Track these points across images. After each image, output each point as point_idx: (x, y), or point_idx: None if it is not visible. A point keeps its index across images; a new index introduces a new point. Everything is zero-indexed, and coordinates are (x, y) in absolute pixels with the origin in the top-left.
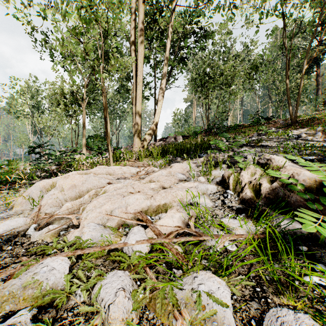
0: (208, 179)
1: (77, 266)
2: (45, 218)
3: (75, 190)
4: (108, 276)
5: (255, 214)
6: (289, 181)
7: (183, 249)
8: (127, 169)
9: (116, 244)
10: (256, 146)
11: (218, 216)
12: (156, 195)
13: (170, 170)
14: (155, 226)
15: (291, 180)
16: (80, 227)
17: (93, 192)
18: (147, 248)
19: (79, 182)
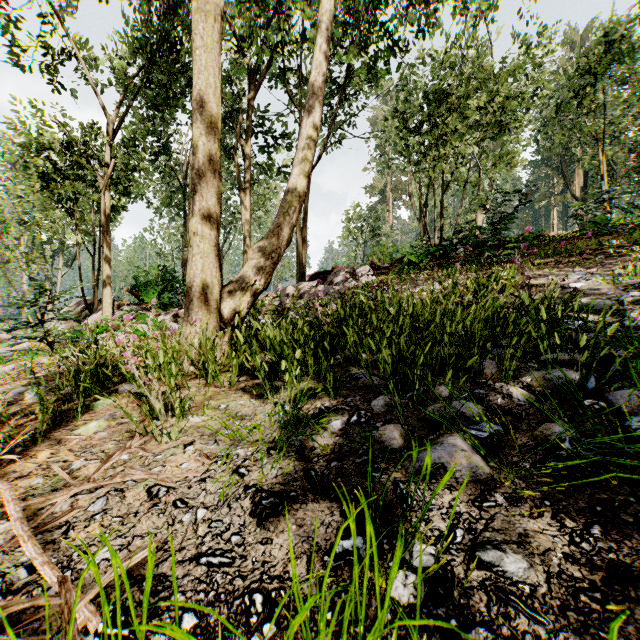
0: None
1: None
2: None
3: None
4: None
5: None
6: None
7: None
8: None
9: None
10: None
11: None
12: None
13: None
14: None
15: None
16: None
17: None
18: None
19: None
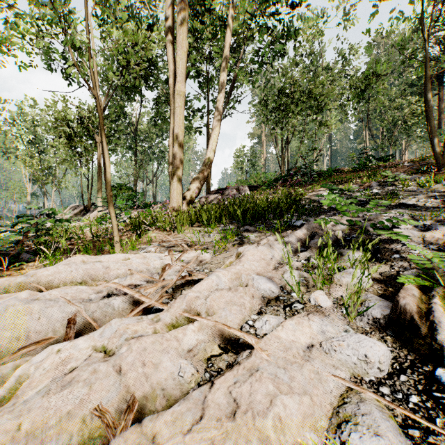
0: (347, 309)
1: None
2: None
3: None
4: None
5: None
6: None
7: None
8: (140, 262)
9: None
10: (393, 207)
11: None
12: None
13: (239, 268)
14: None
15: None
16: None
17: None
18: None
19: None
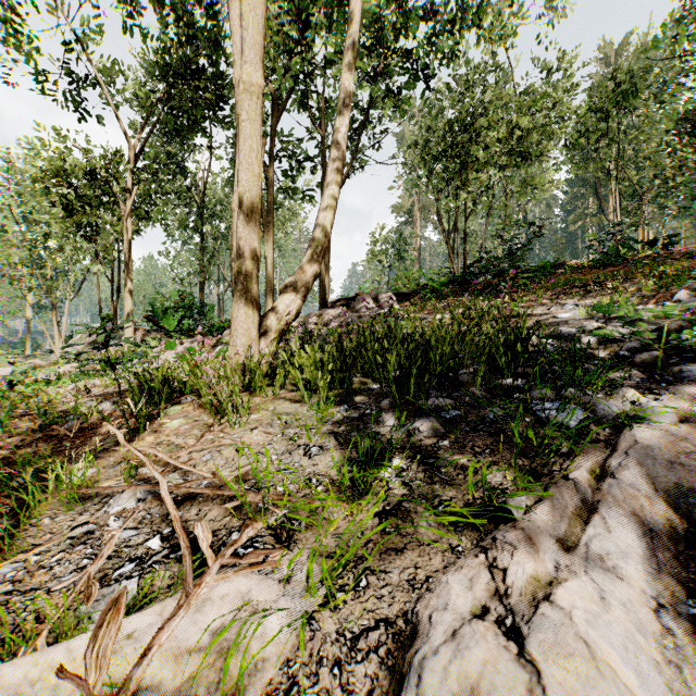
0: None
1: None
2: None
3: None
4: None
5: None
6: None
7: None
8: None
9: None
10: None
11: None
12: None
13: None
14: None
15: None
16: None
17: None
18: None
19: None
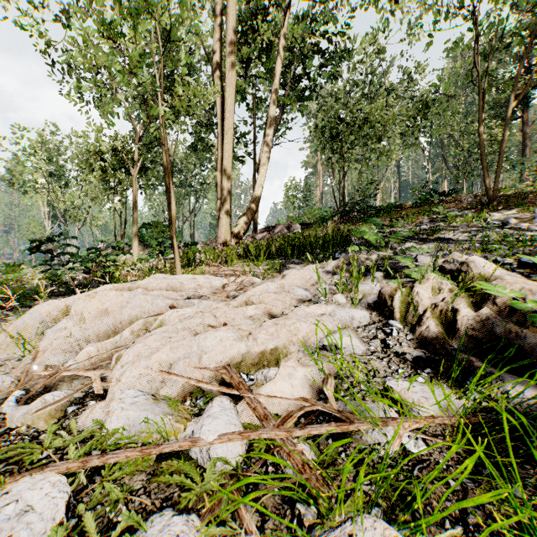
0: (352, 299)
1: (89, 493)
2: (39, 378)
3: (107, 321)
4: (150, 533)
5: (455, 371)
6: (524, 307)
7: (316, 454)
8: (205, 281)
9: (176, 443)
10: (431, 241)
11: (378, 374)
12: (258, 332)
13: (283, 282)
14: (256, 399)
15: (527, 305)
16: (107, 397)
17: (140, 325)
18: (240, 450)
19: (115, 304)
